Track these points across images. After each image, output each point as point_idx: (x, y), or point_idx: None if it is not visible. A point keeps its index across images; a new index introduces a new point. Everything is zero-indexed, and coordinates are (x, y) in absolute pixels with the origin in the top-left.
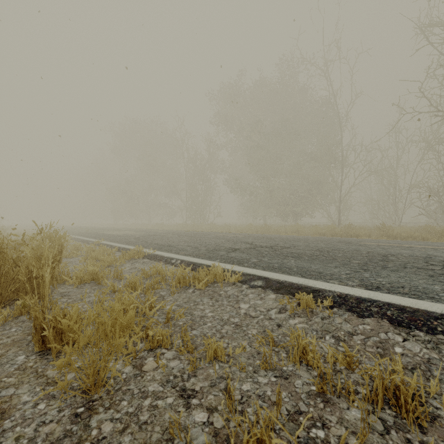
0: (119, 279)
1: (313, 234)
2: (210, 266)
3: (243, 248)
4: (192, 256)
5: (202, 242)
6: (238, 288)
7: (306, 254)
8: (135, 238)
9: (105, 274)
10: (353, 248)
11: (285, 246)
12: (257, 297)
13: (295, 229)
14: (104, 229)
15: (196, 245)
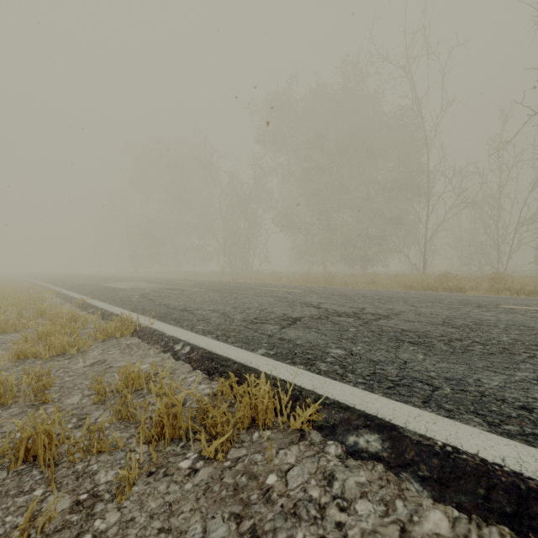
0: (40, 403)
1: (393, 286)
2: (245, 368)
3: (307, 316)
4: (215, 336)
5: (238, 303)
6: (316, 456)
7: (434, 336)
8: (142, 294)
9: (8, 391)
10: (506, 318)
11: (379, 313)
12: (385, 521)
13: (369, 280)
14: (112, 280)
15: (228, 310)
